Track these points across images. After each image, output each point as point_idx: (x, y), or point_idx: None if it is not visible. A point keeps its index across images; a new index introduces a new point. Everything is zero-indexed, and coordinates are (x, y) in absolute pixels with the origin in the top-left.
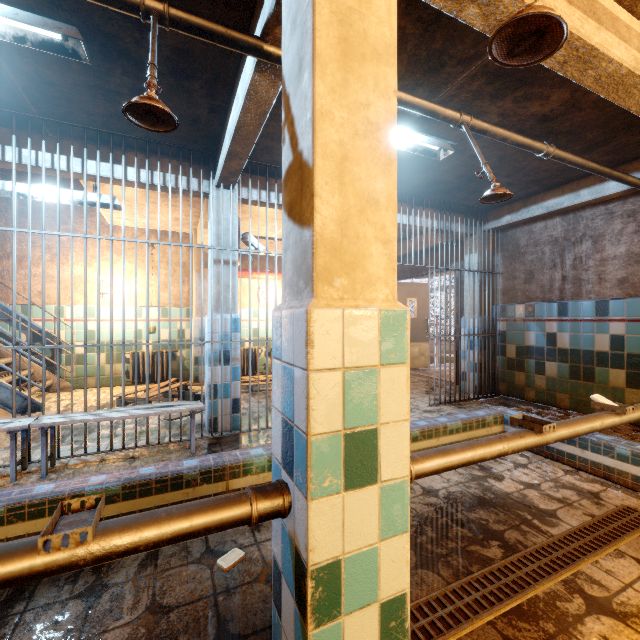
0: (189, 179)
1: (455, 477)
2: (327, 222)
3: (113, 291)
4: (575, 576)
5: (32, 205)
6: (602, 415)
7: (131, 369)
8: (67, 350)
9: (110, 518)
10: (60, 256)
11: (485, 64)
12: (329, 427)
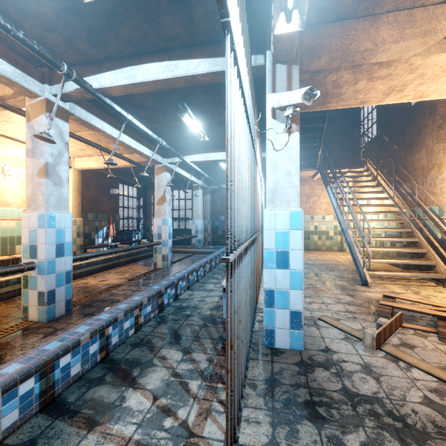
0: None
1: None
2: None
3: None
4: None
5: (445, 116)
6: None
7: None
8: None
9: None
10: None
11: None
12: None
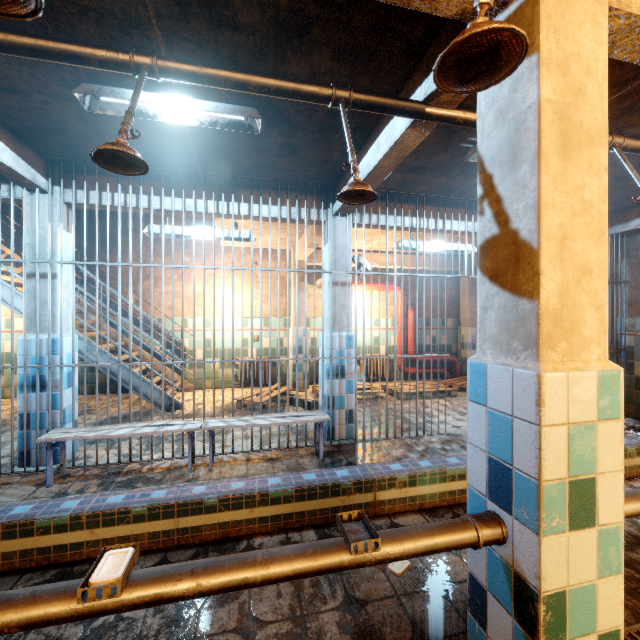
0: (310, 210)
1: None
2: (550, 295)
3: (225, 304)
4: None
5: None
6: None
7: (240, 373)
8: (191, 356)
9: (286, 515)
10: (185, 275)
11: None
12: (556, 475)
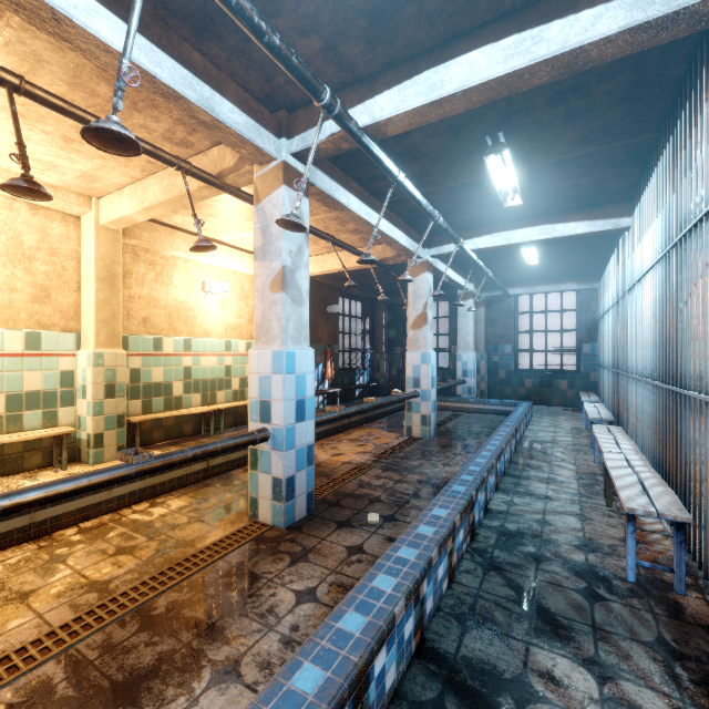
0: None
1: None
2: None
3: None
4: (93, 605)
5: None
6: None
7: None
8: None
9: None
10: None
11: None
12: None
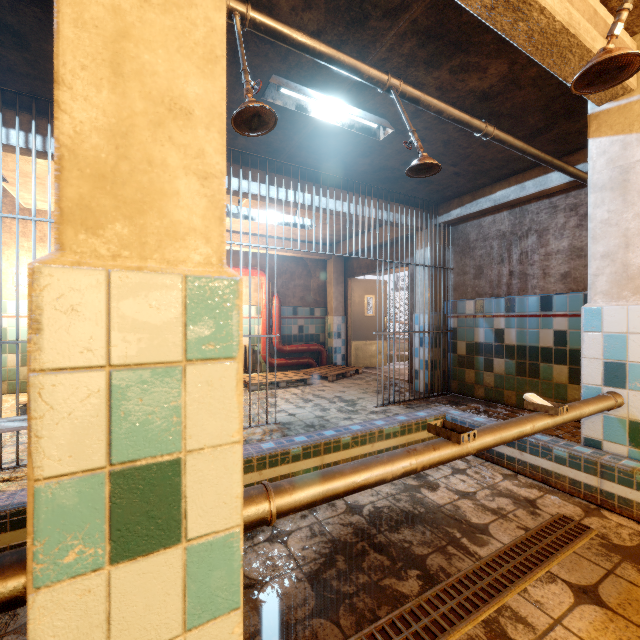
0: None
1: (386, 488)
2: (85, 130)
3: None
4: (499, 613)
5: None
6: (534, 417)
7: None
8: None
9: None
10: None
11: (414, 19)
12: (77, 463)
